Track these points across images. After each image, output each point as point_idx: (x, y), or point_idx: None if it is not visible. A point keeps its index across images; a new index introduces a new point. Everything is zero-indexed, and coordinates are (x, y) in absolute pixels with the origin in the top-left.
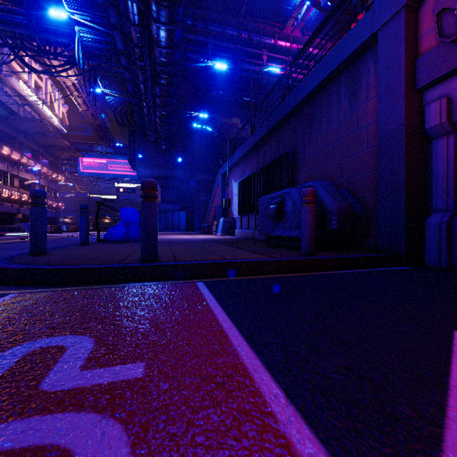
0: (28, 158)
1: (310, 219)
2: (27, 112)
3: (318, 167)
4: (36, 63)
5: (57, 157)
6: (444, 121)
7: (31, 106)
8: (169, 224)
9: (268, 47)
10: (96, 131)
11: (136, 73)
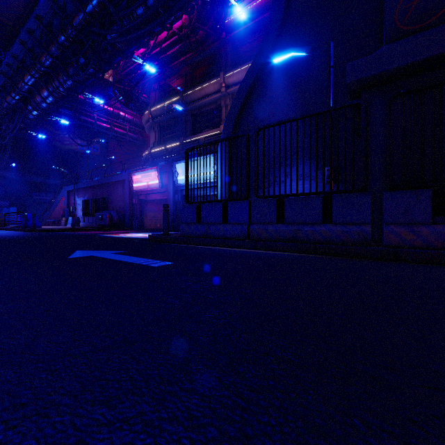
0: None
1: (108, 221)
2: None
3: (116, 204)
4: None
5: None
6: (135, 203)
7: None
8: None
9: (98, 108)
10: None
11: None
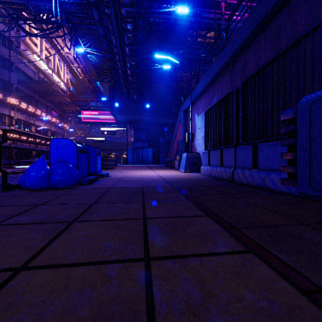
0: (41, 111)
1: None
2: (41, 78)
3: None
4: (47, 43)
5: (64, 111)
6: None
7: (43, 74)
8: (140, 158)
9: None
10: (92, 93)
11: (108, 27)
